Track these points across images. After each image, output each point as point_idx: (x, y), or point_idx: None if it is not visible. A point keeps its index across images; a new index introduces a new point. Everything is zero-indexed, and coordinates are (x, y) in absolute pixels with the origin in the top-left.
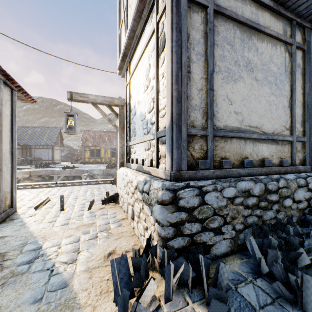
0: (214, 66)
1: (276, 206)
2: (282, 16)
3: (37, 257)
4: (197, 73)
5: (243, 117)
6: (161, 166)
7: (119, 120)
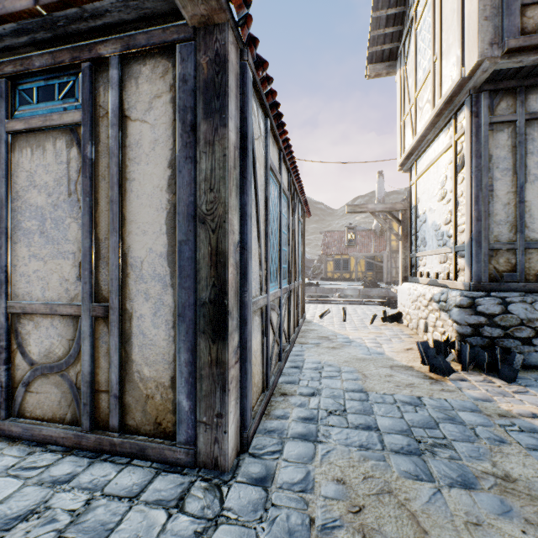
0: (527, 176)
1: None
2: None
3: (351, 341)
4: (502, 189)
5: None
6: (459, 279)
7: (401, 227)
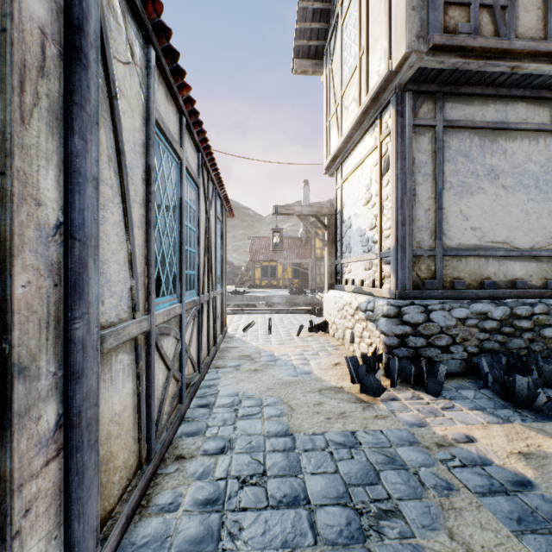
0: (444, 183)
1: (528, 335)
2: (548, 99)
3: (276, 359)
4: (424, 195)
5: (483, 232)
6: (384, 287)
7: (327, 232)
